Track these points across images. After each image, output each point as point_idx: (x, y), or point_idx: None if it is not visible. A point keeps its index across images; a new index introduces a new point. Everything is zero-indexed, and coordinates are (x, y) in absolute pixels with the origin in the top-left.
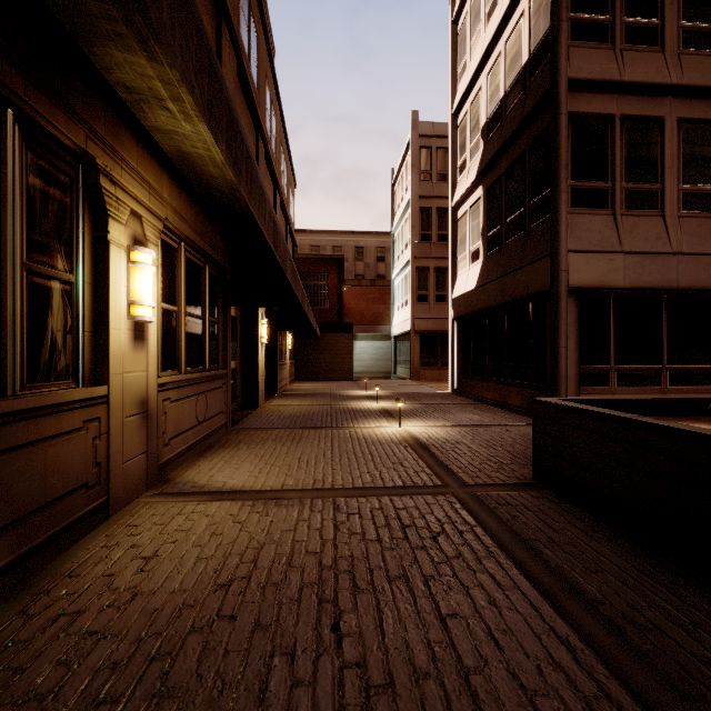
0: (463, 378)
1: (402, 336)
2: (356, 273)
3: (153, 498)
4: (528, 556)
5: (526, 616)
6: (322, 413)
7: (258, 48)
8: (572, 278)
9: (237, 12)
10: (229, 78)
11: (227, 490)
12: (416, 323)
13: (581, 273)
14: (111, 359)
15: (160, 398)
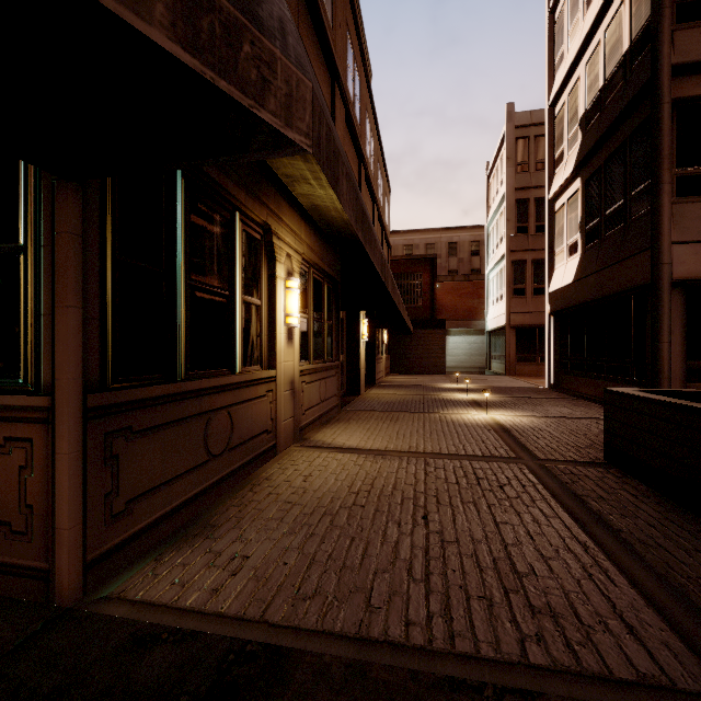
0: (561, 373)
1: (497, 330)
2: (449, 269)
3: (299, 448)
4: (575, 503)
5: (558, 530)
6: (415, 401)
7: (360, 89)
8: (677, 270)
9: (345, 71)
10: (340, 128)
11: (346, 447)
12: (511, 318)
13: (688, 265)
14: (277, 353)
15: (300, 380)
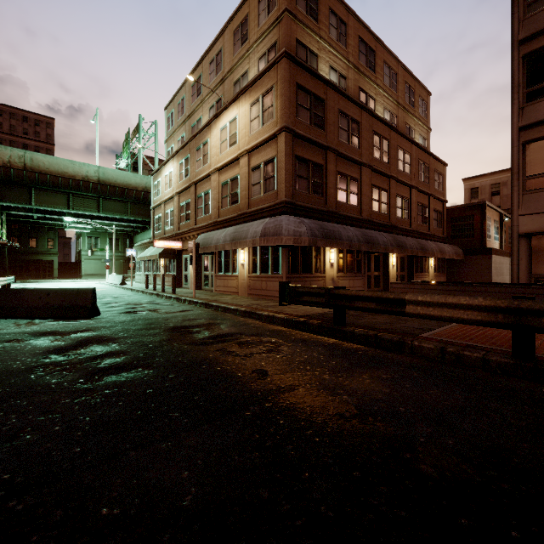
0: None
1: None
2: None
3: None
4: None
5: None
6: None
7: (389, 145)
8: (521, 229)
9: (371, 153)
10: (366, 181)
11: None
12: None
13: (528, 226)
14: (326, 270)
15: (337, 278)
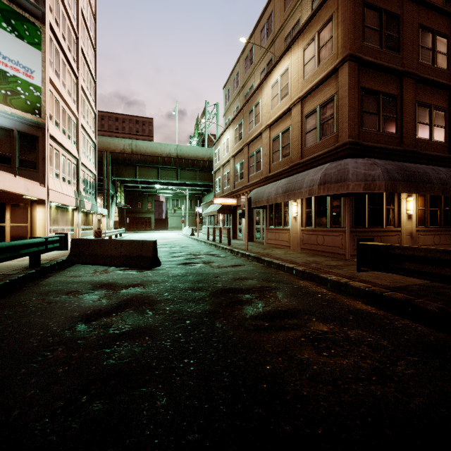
0: None
1: None
2: None
3: None
4: None
5: None
6: None
7: None
8: None
9: None
10: None
11: None
12: None
13: None
14: (401, 223)
15: (416, 233)
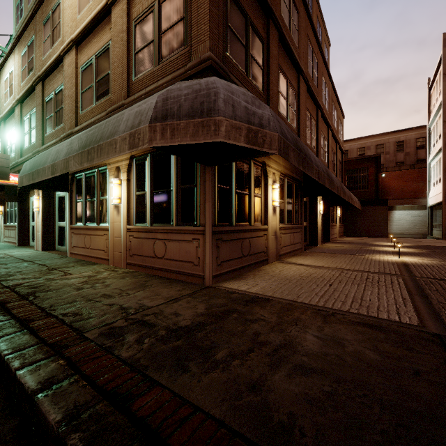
0: None
1: (437, 205)
2: (396, 161)
3: (278, 262)
4: (416, 290)
5: (395, 294)
6: (352, 250)
7: (317, 66)
8: None
9: (306, 64)
10: (303, 97)
11: (302, 264)
12: None
13: None
14: (268, 218)
15: (279, 232)
